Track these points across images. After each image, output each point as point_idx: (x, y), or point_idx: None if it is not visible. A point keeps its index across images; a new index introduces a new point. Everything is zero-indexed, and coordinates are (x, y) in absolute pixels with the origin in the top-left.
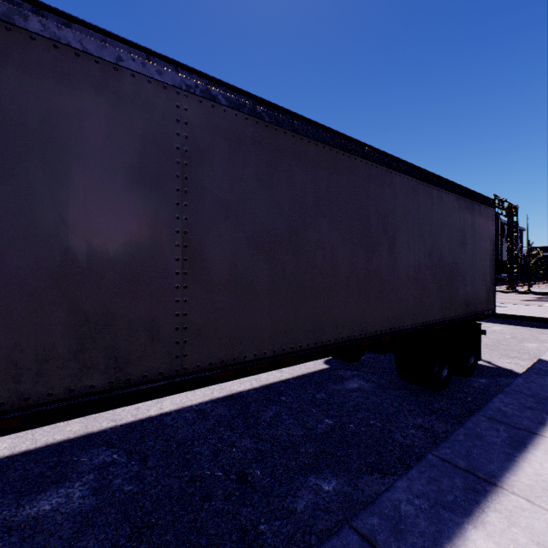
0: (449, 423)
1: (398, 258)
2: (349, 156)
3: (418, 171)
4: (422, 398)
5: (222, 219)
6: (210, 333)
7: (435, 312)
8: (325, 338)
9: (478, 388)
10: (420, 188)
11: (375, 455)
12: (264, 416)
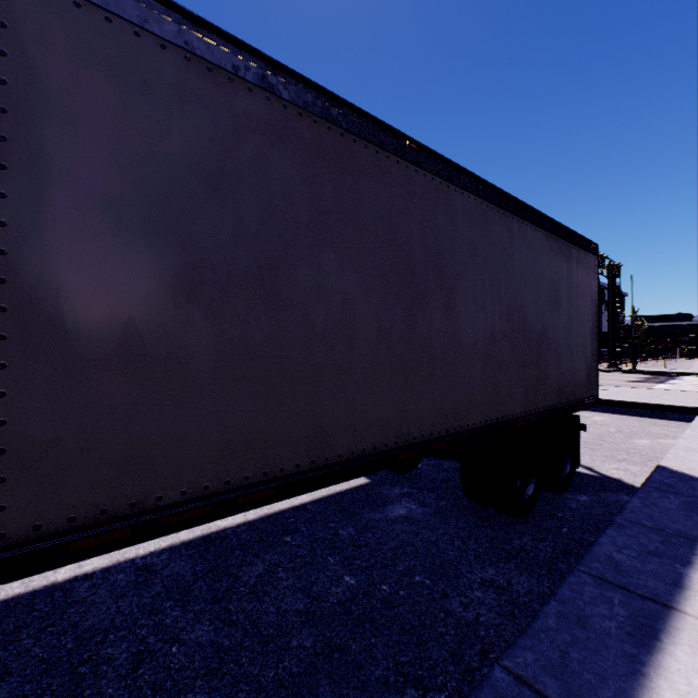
0: (536, 575)
1: (460, 320)
2: (377, 150)
3: (491, 191)
4: (497, 531)
5: (101, 233)
6: (70, 458)
7: (516, 401)
8: (332, 452)
9: (576, 510)
10: (494, 217)
11: (414, 648)
12: (247, 575)
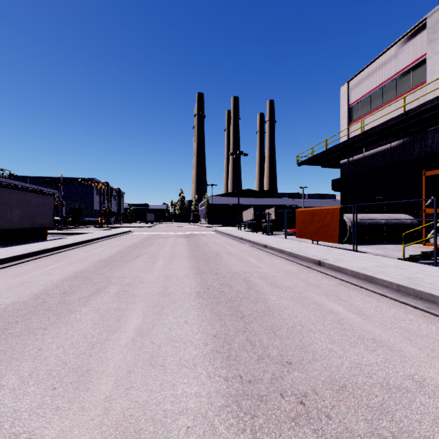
0: None
1: (14, 211)
2: None
3: (21, 188)
4: None
5: None
6: None
7: (27, 225)
8: None
9: None
10: (22, 193)
11: None
12: None
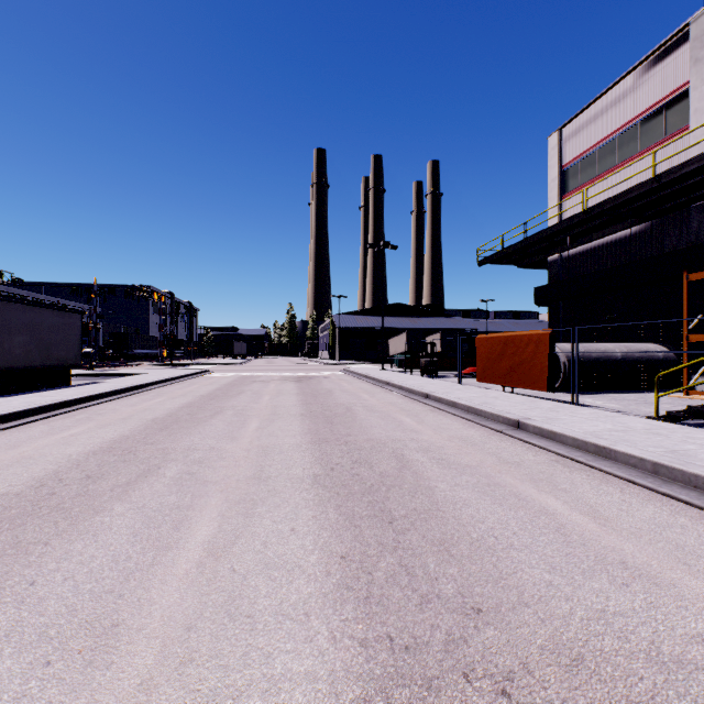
0: None
1: (14, 338)
2: None
3: (27, 301)
4: None
5: None
6: None
7: (38, 362)
8: None
9: None
10: (28, 309)
11: None
12: None
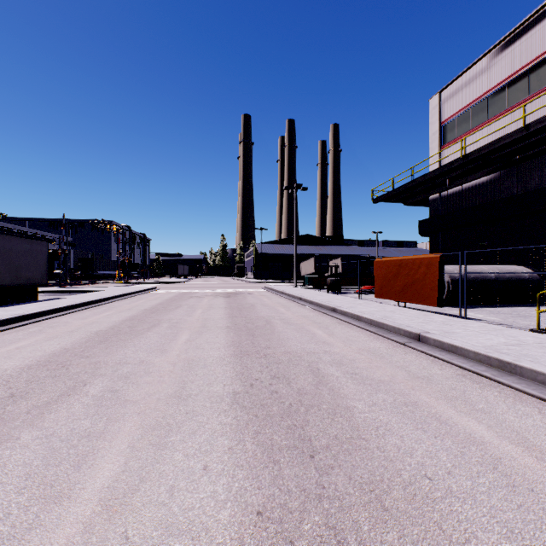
0: None
1: None
2: None
3: None
4: None
5: None
6: None
7: (8, 281)
8: None
9: None
10: None
11: None
12: None
